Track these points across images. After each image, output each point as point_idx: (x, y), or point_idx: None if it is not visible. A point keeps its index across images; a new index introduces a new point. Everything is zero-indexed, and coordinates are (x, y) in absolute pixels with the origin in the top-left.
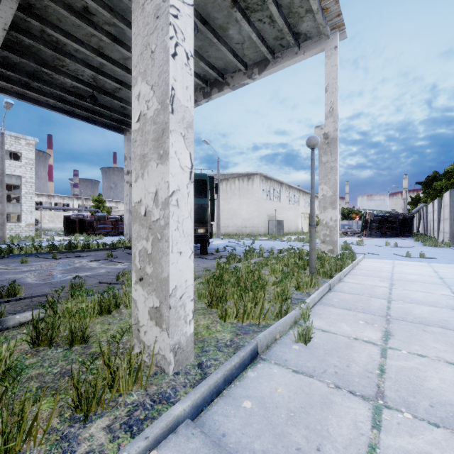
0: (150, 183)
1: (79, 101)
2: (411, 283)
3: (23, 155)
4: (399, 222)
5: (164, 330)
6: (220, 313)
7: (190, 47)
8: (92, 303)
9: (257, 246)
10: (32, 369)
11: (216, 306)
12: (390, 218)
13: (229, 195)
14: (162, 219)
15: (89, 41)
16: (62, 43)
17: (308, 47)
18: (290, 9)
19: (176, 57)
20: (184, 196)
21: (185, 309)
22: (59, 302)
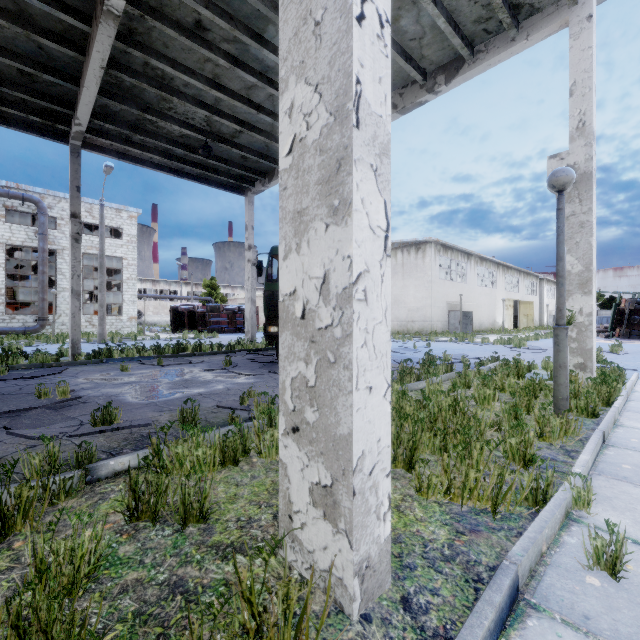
0: (312, 260)
1: (189, 155)
2: None
3: (125, 231)
4: None
5: (341, 532)
6: (416, 482)
7: (385, 4)
8: (212, 449)
9: (436, 352)
10: (128, 569)
11: (402, 465)
12: None
13: None
14: (338, 326)
15: (201, 69)
16: (169, 77)
17: (535, 25)
18: None
19: (363, 21)
20: (376, 283)
21: (377, 494)
22: (167, 445)
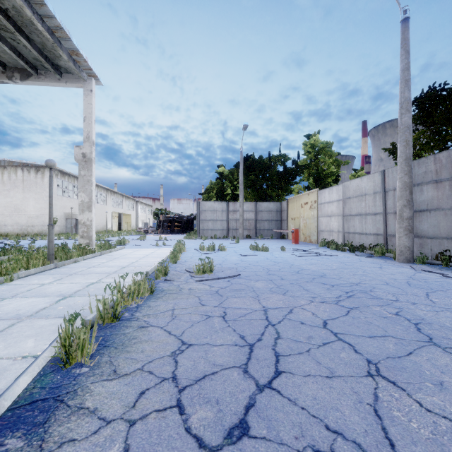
0: None
1: None
2: (124, 259)
3: None
4: (184, 222)
5: None
6: None
7: None
8: None
9: (36, 245)
10: None
11: None
12: (177, 219)
13: (7, 186)
14: None
15: None
16: None
17: (69, 79)
18: (44, 46)
19: None
20: None
21: None
22: None
